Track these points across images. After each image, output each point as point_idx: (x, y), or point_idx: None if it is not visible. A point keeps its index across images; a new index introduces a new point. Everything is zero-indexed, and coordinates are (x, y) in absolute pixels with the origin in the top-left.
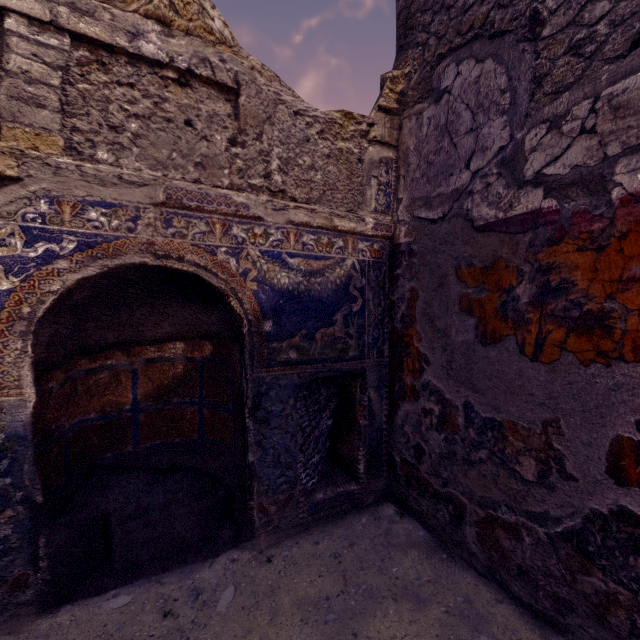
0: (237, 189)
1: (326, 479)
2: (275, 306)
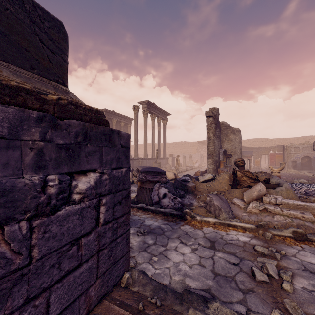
0: (311, 151)
1: None
2: (314, 157)
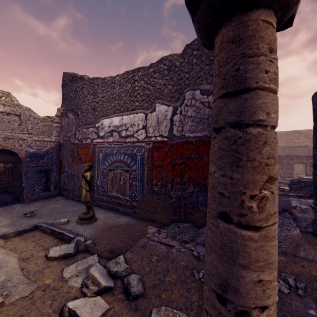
0: (20, 134)
1: (43, 192)
2: (29, 156)
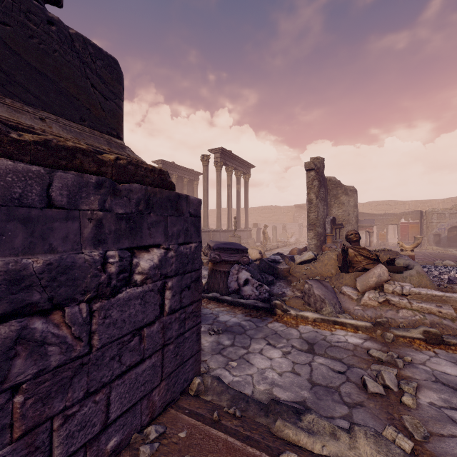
0: None
1: None
2: None
